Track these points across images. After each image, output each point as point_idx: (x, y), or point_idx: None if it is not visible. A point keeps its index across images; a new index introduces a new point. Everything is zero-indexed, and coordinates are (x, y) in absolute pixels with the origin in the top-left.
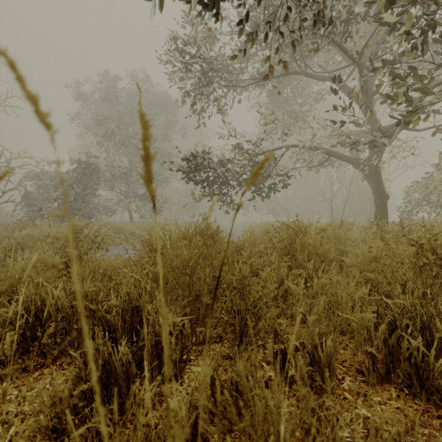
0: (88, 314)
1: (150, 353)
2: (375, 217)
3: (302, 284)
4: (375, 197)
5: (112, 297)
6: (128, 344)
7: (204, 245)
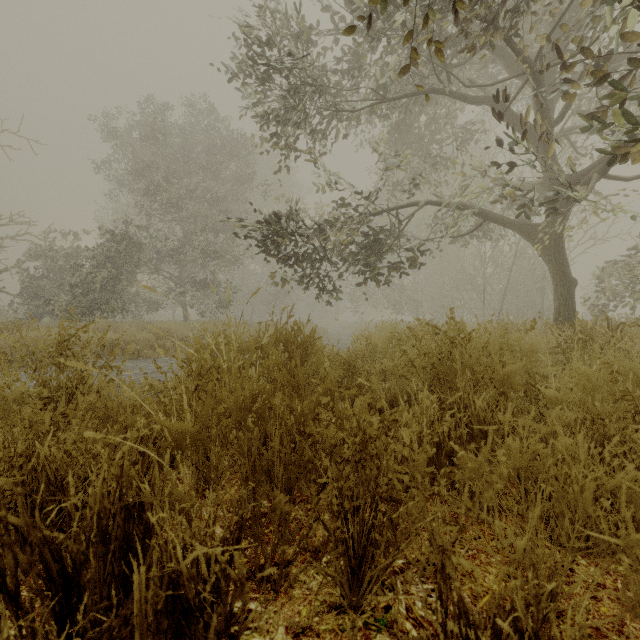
0: (2, 539)
1: (151, 628)
2: (555, 314)
3: (485, 450)
4: (555, 283)
5: (71, 490)
6: (115, 587)
7: (282, 369)
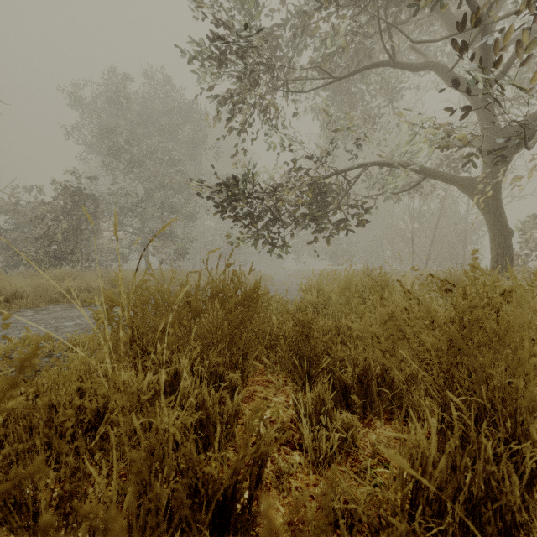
0: None
1: None
2: (493, 262)
3: None
4: (492, 233)
5: None
6: None
7: None
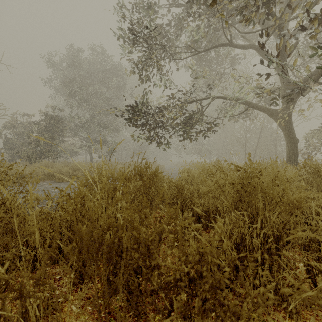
0: None
1: None
2: (287, 157)
3: (320, 284)
4: (287, 141)
5: None
6: None
7: (130, 206)
